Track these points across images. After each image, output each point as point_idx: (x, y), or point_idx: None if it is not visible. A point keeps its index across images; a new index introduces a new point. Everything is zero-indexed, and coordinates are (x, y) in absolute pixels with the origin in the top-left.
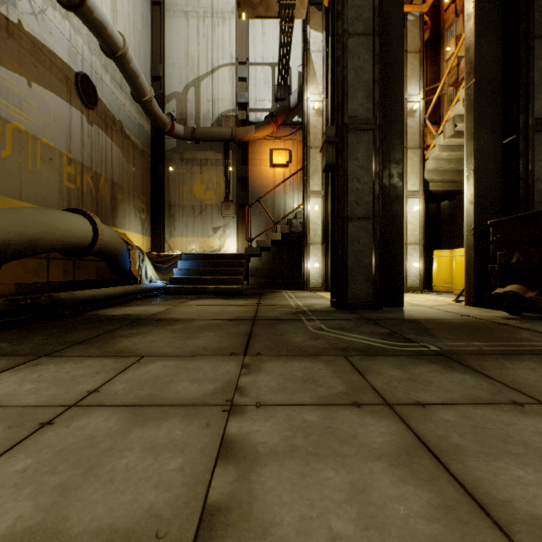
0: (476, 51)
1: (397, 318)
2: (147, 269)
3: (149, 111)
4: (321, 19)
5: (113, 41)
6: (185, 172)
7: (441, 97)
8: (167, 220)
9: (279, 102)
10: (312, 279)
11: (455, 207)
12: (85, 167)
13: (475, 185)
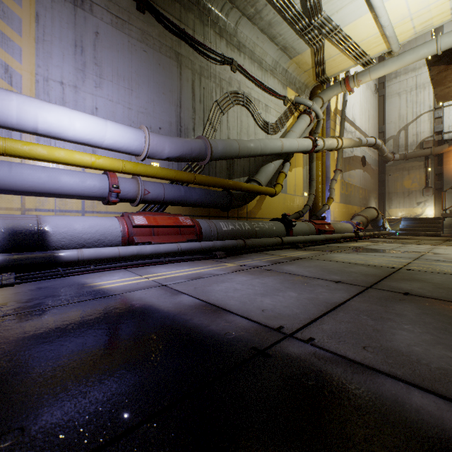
0: None
1: None
2: (387, 225)
3: (384, 158)
4: None
5: (378, 145)
6: (397, 175)
7: None
8: (386, 201)
9: None
10: None
11: None
12: (362, 188)
13: None
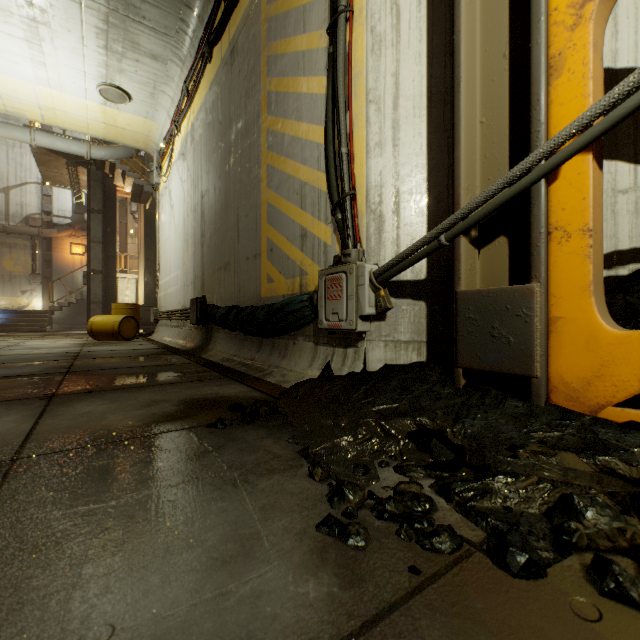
0: (145, 249)
1: None
2: None
3: None
4: None
5: None
6: None
7: None
8: None
9: (78, 214)
10: None
11: None
12: None
13: (145, 292)
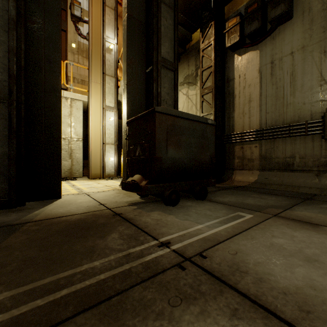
0: None
1: (3, 223)
2: None
3: None
4: None
5: None
6: None
7: None
8: None
9: None
10: None
11: None
12: None
13: (127, 96)
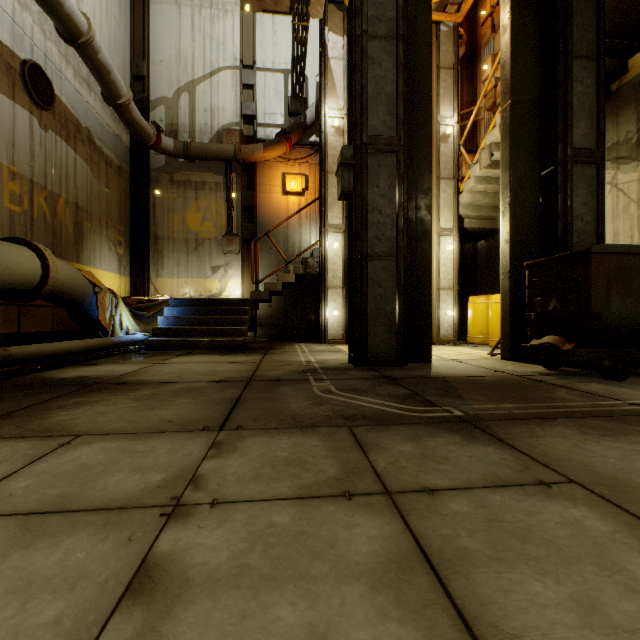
0: (512, 68)
1: (422, 375)
2: (123, 318)
3: (126, 117)
4: (342, 20)
5: (72, 22)
6: (176, 197)
7: (478, 123)
8: (152, 256)
9: (294, 118)
10: (332, 329)
11: (492, 248)
12: (35, 184)
13: (511, 221)
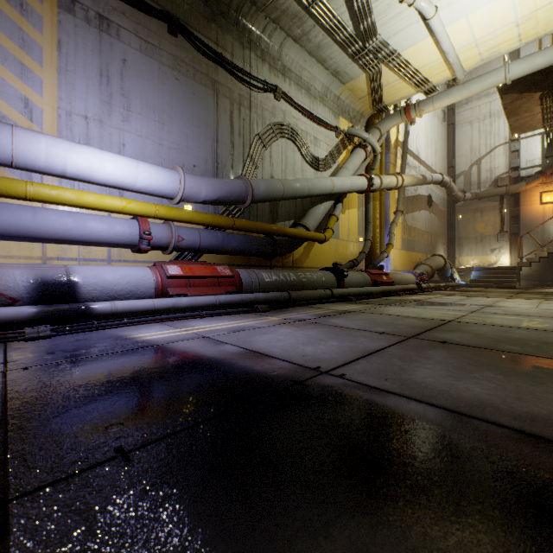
0: None
1: None
2: (456, 276)
3: (454, 197)
4: None
5: (446, 183)
6: (469, 217)
7: None
8: (456, 247)
9: (548, 158)
10: None
11: None
12: (428, 233)
13: None
